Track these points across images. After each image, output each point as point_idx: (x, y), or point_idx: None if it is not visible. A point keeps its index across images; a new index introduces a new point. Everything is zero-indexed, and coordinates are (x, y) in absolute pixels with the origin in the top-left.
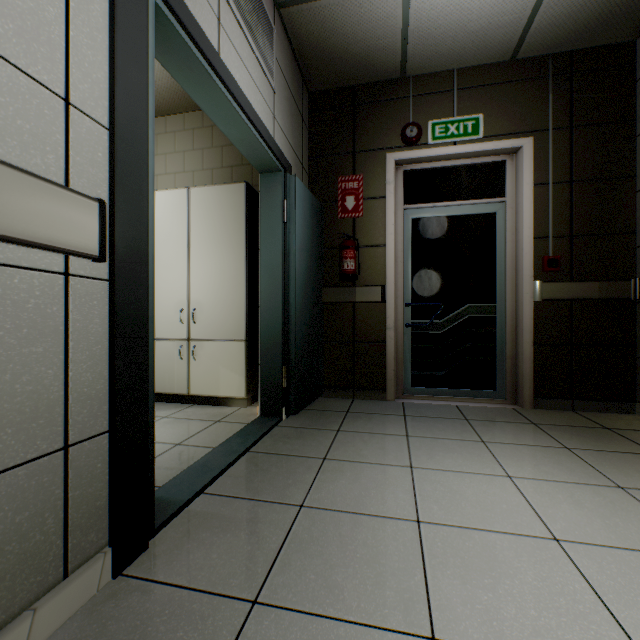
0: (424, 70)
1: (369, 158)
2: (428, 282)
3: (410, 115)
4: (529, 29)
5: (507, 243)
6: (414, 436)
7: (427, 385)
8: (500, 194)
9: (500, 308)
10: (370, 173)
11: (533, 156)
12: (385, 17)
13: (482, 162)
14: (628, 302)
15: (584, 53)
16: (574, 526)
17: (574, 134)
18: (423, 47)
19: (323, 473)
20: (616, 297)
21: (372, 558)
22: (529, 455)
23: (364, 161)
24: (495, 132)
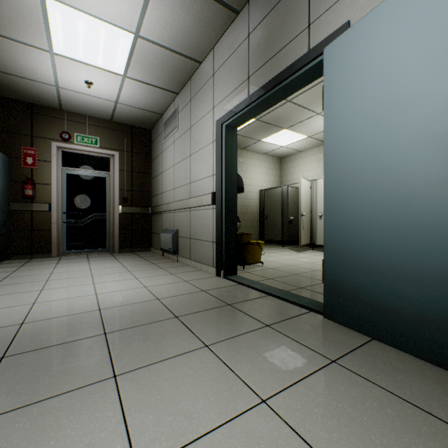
0: (72, 111)
1: (42, 141)
2: (76, 203)
3: (65, 128)
4: (114, 115)
5: (111, 190)
6: (61, 263)
7: (75, 249)
8: (109, 170)
9: (108, 215)
10: (43, 148)
11: (120, 159)
12: (49, 91)
13: (101, 156)
14: (150, 214)
15: (137, 128)
16: (98, 268)
17: (134, 155)
18: (70, 105)
19: (15, 273)
20: (146, 213)
21: (34, 278)
22: (102, 261)
23: (39, 142)
24: (105, 146)
